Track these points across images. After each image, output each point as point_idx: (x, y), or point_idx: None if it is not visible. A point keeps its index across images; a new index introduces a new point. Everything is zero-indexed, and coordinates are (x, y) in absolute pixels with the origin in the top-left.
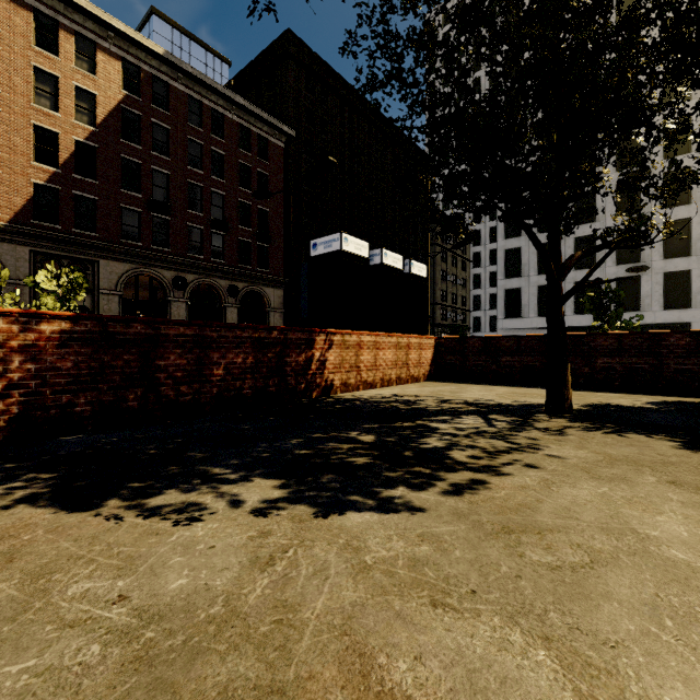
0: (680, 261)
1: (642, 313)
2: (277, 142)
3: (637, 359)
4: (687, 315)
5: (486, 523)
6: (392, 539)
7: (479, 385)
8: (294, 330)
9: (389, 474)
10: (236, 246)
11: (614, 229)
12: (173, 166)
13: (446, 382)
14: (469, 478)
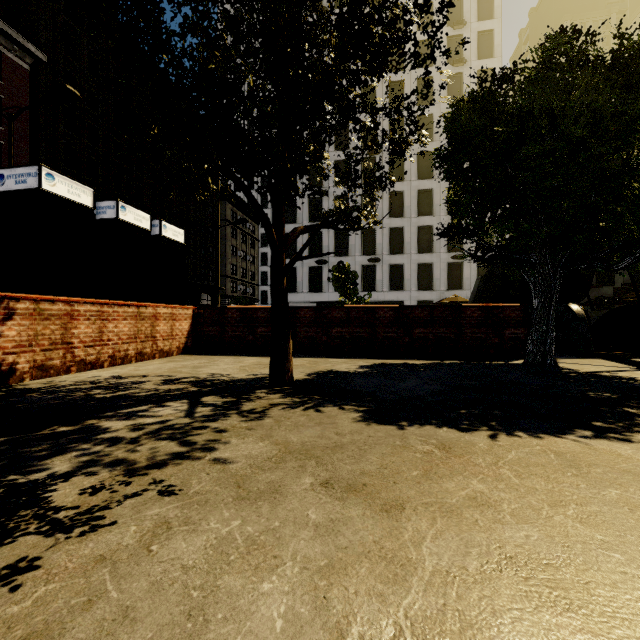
0: (398, 257)
1: (377, 293)
2: (17, 60)
3: (359, 328)
4: (402, 296)
5: None
6: None
7: (233, 356)
8: None
9: None
10: None
11: (333, 210)
12: None
13: (203, 354)
14: (11, 561)
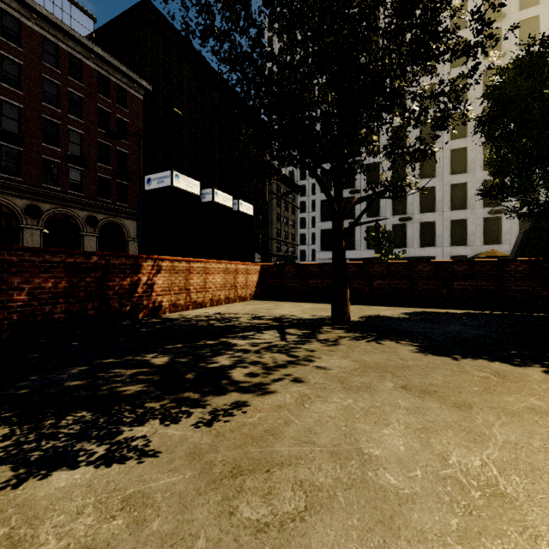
0: (430, 215)
1: (408, 249)
2: (136, 94)
3: (399, 281)
4: (433, 251)
5: (218, 464)
6: (82, 514)
7: (292, 302)
8: (118, 256)
9: (153, 404)
10: (95, 181)
11: (380, 182)
12: (26, 100)
13: (268, 300)
14: (233, 401)
